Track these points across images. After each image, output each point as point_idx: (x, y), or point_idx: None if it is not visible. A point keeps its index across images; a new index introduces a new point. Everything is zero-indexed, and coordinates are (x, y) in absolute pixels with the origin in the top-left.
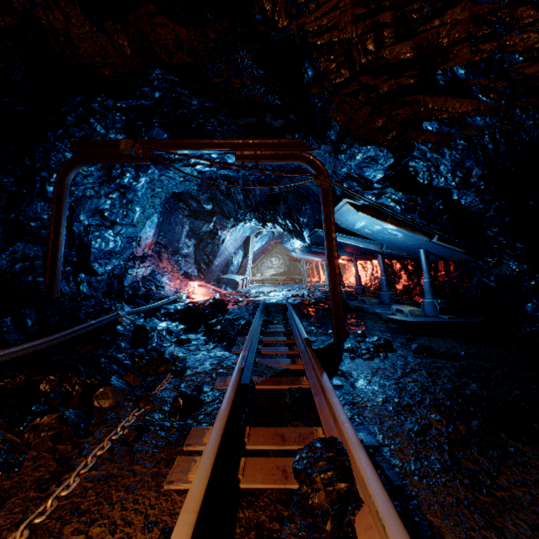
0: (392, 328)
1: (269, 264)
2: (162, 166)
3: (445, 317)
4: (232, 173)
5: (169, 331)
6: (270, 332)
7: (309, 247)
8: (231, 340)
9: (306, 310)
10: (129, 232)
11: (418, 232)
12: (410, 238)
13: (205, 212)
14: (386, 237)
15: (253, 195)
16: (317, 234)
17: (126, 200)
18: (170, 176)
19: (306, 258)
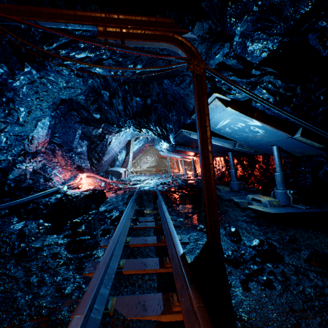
0: (253, 217)
1: (145, 160)
2: (37, 64)
3: (301, 207)
4: (104, 72)
5: (21, 235)
6: (140, 227)
7: (174, 146)
8: (90, 248)
9: (173, 197)
10: (16, 130)
11: (282, 128)
12: (270, 135)
13: (94, 120)
14: (244, 135)
15: (131, 106)
16: (181, 134)
17: (6, 99)
18: (52, 79)
19: (170, 156)
